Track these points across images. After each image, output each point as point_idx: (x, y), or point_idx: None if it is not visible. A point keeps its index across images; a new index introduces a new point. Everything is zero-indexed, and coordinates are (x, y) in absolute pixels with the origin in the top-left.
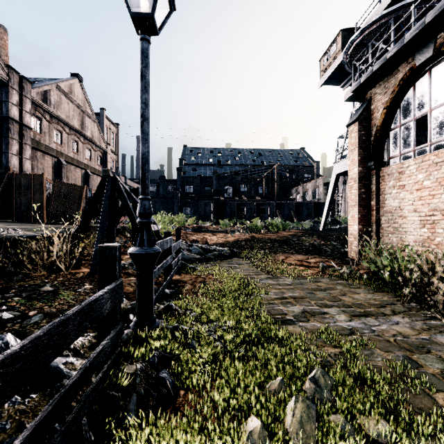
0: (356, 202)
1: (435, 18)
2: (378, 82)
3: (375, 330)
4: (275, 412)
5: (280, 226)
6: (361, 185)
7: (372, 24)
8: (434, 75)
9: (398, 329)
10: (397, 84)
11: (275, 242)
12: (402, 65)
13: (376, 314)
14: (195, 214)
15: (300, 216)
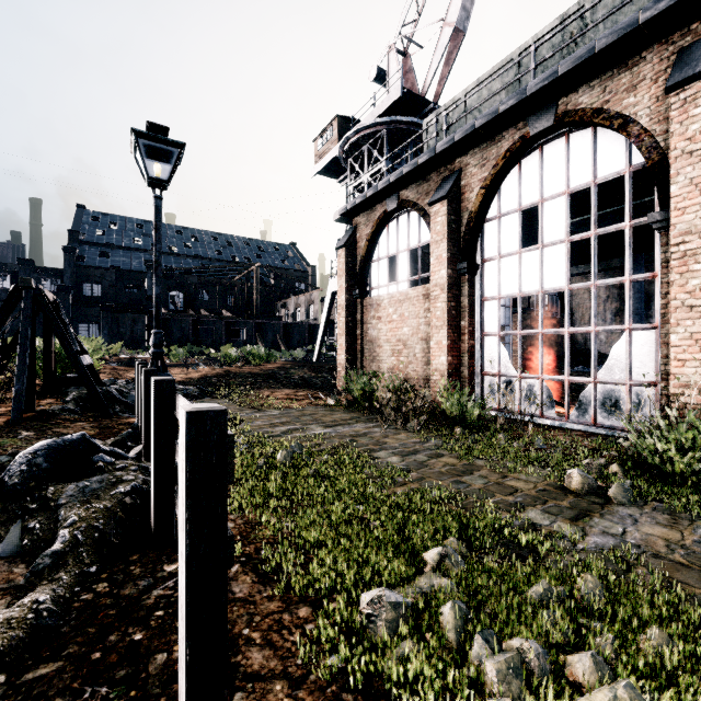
0: (344, 330)
1: (395, 181)
2: (362, 212)
3: (339, 431)
4: (271, 459)
5: (264, 356)
6: (348, 313)
7: (367, 128)
8: (400, 223)
9: (355, 429)
10: (376, 221)
11: (258, 377)
12: (379, 205)
13: (344, 424)
14: (114, 336)
15: (289, 343)
